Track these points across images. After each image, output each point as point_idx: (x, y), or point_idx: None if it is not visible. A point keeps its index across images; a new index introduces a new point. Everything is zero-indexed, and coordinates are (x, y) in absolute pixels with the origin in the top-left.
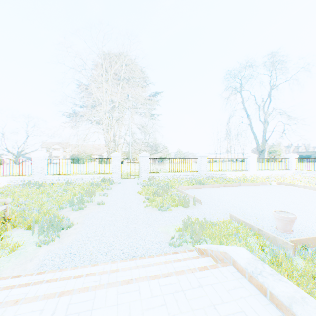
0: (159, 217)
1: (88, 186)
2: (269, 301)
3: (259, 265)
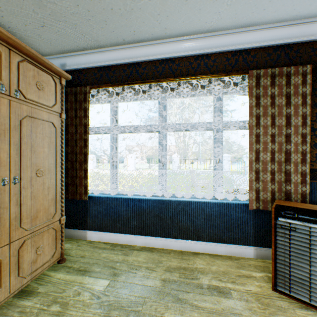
0: None
1: None
2: None
3: None
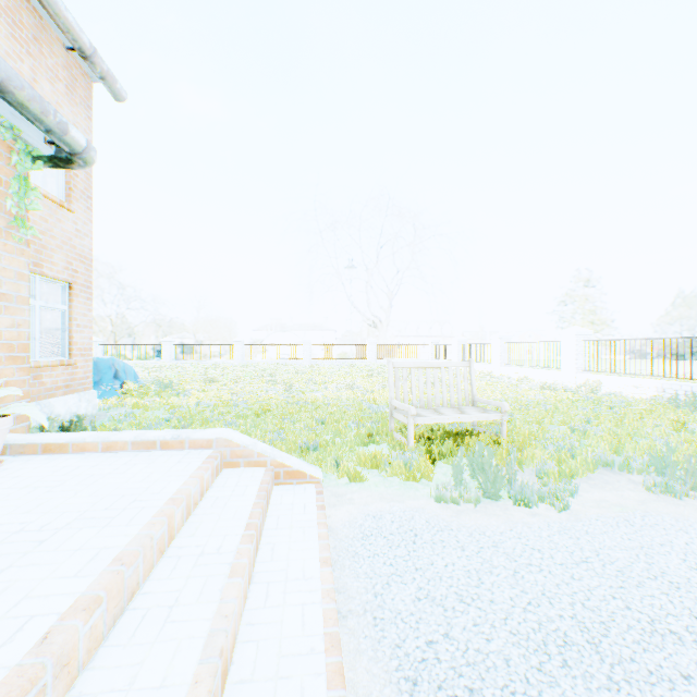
0: None
1: None
2: None
3: None
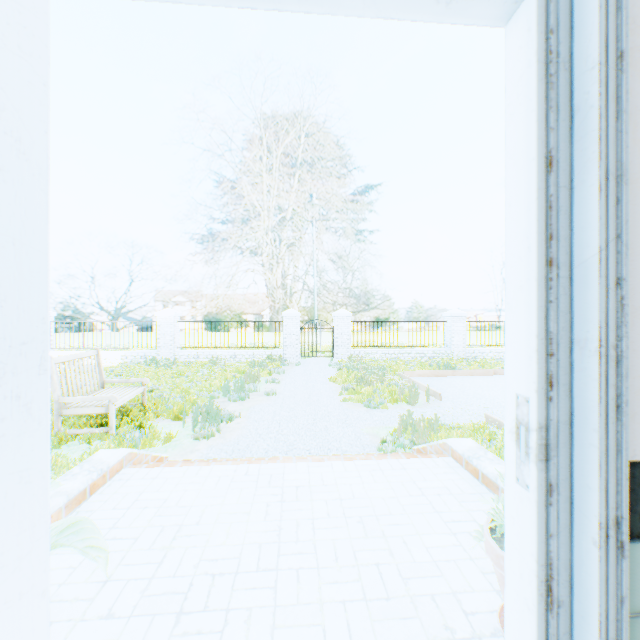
0: (365, 415)
1: (246, 367)
2: (481, 483)
3: (481, 452)
